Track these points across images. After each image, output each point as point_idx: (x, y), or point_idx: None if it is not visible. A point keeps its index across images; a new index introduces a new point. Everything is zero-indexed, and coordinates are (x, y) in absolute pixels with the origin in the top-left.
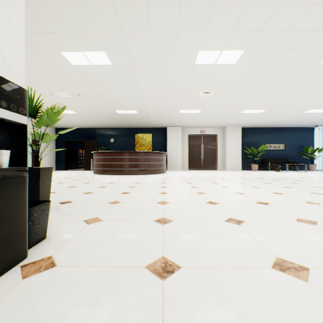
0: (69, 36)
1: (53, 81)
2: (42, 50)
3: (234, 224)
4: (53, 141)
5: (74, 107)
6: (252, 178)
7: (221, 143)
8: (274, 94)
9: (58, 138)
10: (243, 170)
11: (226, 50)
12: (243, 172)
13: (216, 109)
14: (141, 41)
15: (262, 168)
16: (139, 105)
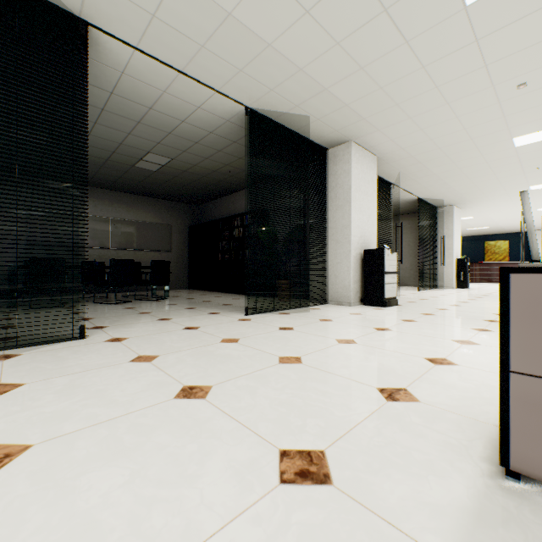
0: None
1: None
2: None
3: None
4: None
5: None
6: None
7: None
8: None
9: None
10: None
11: None
12: None
13: None
14: (494, 213)
15: None
16: (491, 225)
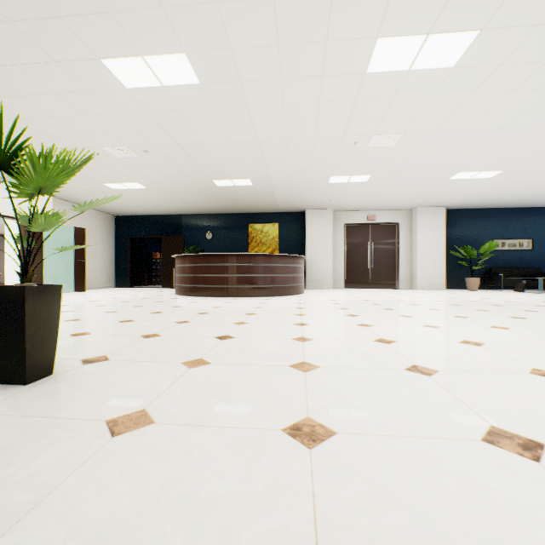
0: (113, 21)
1: (98, 125)
2: (66, 57)
3: (522, 459)
4: (111, 238)
5: (141, 177)
6: (477, 306)
7: (407, 238)
8: (527, 135)
9: (120, 233)
10: (449, 289)
11: (439, 34)
12: (451, 294)
13: (400, 172)
14: (255, 23)
15: (487, 286)
16: (254, 168)
